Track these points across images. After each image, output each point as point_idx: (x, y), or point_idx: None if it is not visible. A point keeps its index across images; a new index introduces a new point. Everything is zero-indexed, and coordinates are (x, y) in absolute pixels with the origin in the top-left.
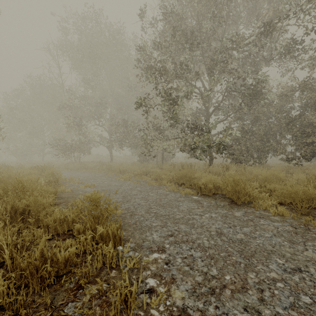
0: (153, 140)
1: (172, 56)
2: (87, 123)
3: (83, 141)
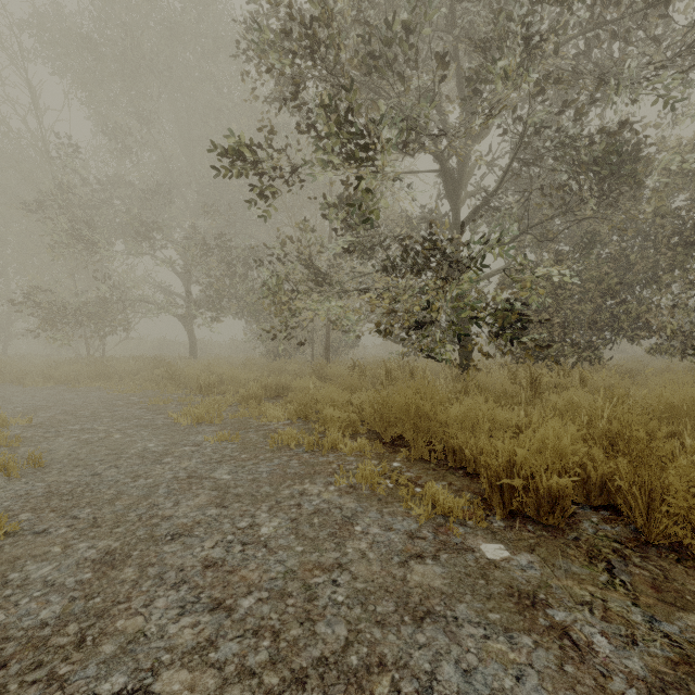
0: (298, 293)
1: (358, 4)
2: (127, 255)
3: (108, 301)
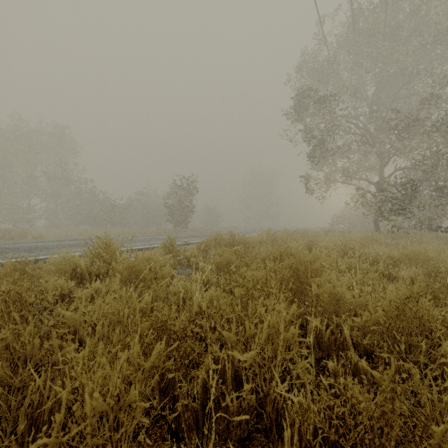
0: None
1: None
2: None
3: None
